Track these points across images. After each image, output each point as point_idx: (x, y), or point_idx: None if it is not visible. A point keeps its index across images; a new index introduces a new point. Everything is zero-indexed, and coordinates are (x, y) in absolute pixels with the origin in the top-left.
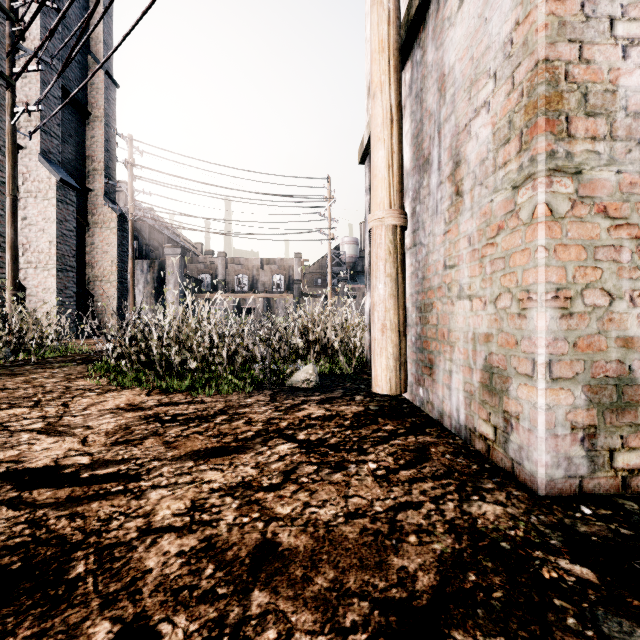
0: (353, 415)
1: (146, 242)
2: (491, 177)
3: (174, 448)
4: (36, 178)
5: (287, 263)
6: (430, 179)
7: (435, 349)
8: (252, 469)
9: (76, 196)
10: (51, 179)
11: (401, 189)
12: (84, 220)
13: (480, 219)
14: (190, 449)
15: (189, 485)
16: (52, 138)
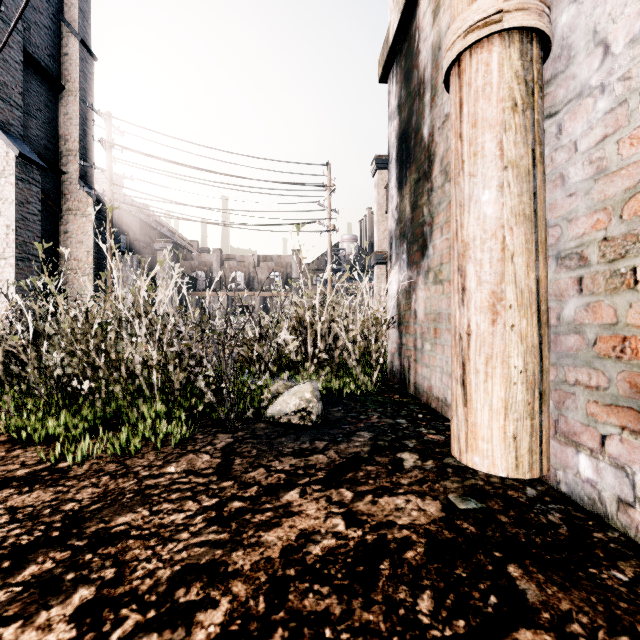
0: (427, 548)
1: (137, 237)
2: None
3: None
4: None
5: (285, 260)
6: None
7: None
8: None
9: (46, 178)
10: (9, 154)
11: None
12: (56, 206)
13: None
14: None
15: None
16: (12, 108)
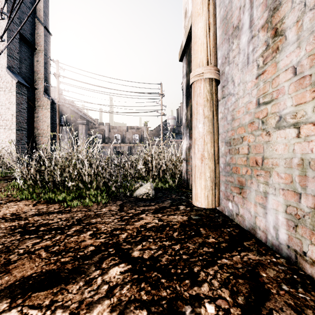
0: (180, 225)
1: (69, 118)
2: None
3: (7, 273)
4: (5, 80)
5: (140, 128)
6: (240, 40)
7: (246, 173)
8: None
9: (28, 91)
10: (13, 81)
11: (215, 52)
12: (33, 104)
13: (314, 43)
14: (22, 275)
15: None
16: (14, 60)
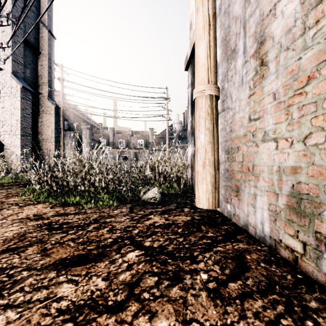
0: (184, 223)
1: (72, 122)
2: (299, 39)
3: (47, 256)
4: (9, 86)
5: (145, 133)
6: (236, 62)
7: (241, 178)
8: (102, 281)
9: (32, 96)
10: (17, 86)
11: (215, 71)
12: (37, 109)
13: (286, 77)
14: (59, 257)
15: (40, 304)
16: (18, 64)
